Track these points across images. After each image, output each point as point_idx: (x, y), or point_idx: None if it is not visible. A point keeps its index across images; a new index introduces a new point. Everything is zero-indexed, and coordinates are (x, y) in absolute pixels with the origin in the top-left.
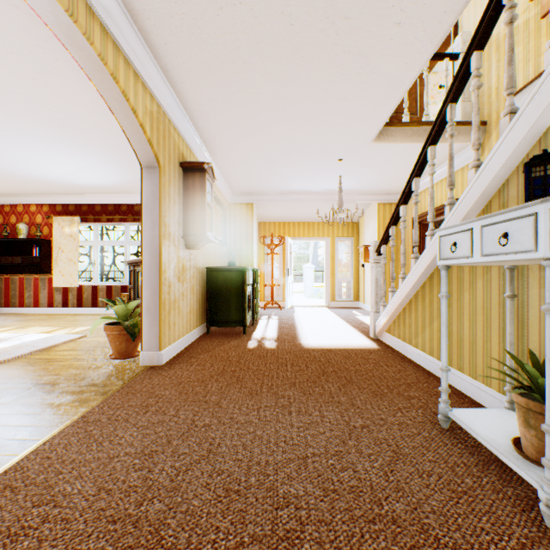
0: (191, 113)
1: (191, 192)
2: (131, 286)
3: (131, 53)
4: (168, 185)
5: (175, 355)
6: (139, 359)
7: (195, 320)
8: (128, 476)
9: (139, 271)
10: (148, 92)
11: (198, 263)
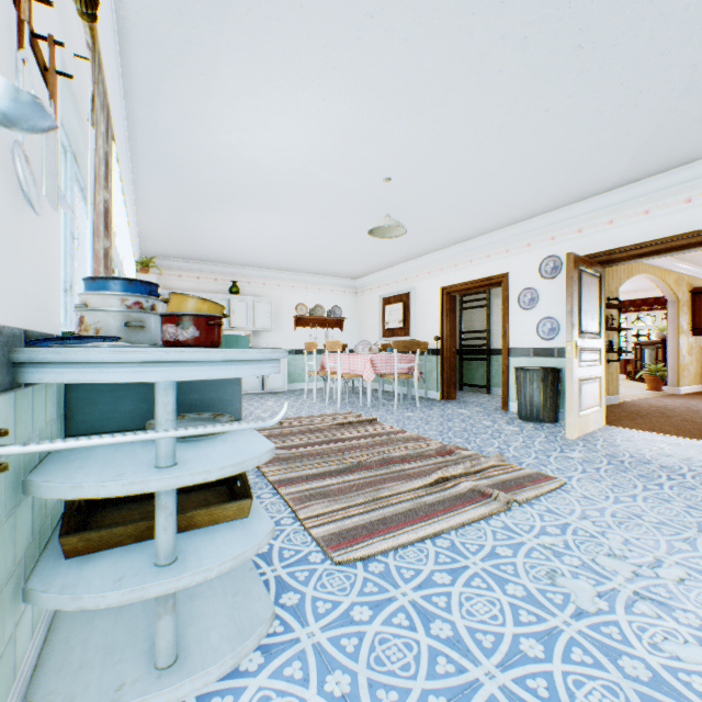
0: (696, 264)
1: (695, 305)
2: (636, 359)
3: (668, 267)
4: (681, 307)
5: (685, 393)
6: (663, 392)
7: (698, 379)
8: (680, 402)
9: (644, 348)
10: (672, 272)
11: (700, 344)
